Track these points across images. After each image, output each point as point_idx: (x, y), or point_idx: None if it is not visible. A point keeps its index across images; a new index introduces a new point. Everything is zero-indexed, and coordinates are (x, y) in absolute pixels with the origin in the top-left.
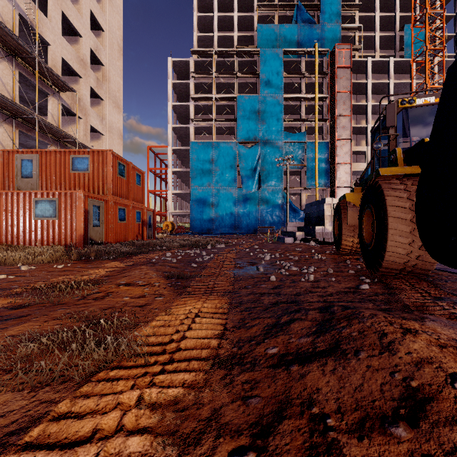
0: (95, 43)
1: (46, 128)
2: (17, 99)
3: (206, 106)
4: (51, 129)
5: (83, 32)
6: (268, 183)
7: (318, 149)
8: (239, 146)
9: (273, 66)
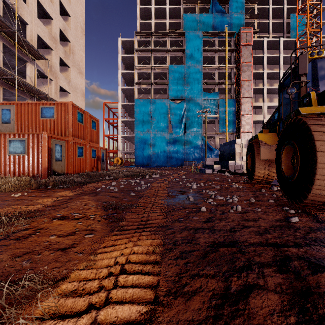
0: (63, 25)
1: (24, 87)
2: (1, 64)
3: (146, 73)
4: (28, 87)
5: (54, 16)
6: (191, 129)
7: (228, 104)
8: (170, 102)
9: (195, 43)
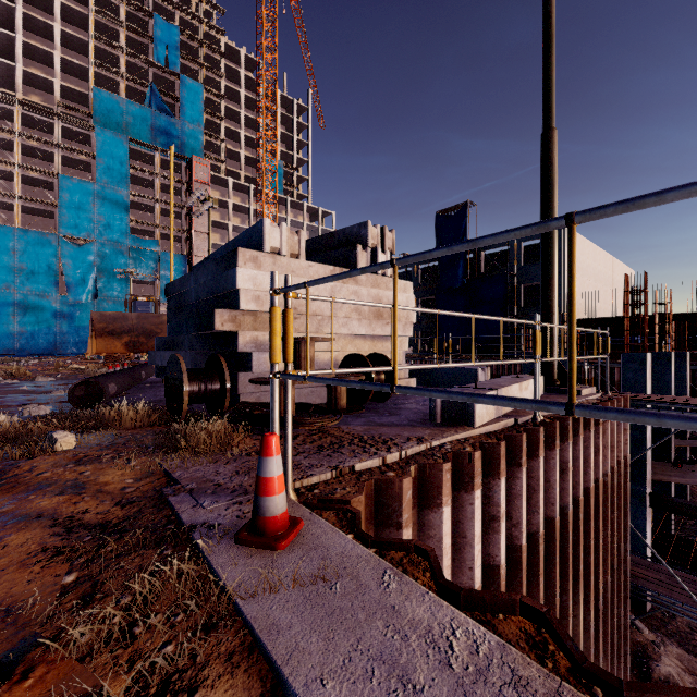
0: None
1: None
2: None
3: (2, 170)
4: None
5: None
6: (108, 294)
7: (175, 262)
8: (63, 240)
9: (116, 153)
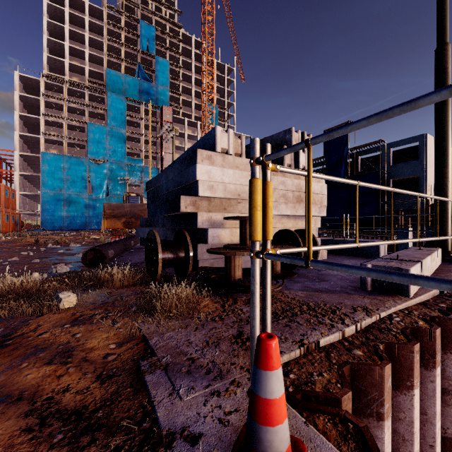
0: None
1: None
2: None
3: (58, 122)
4: None
5: None
6: (114, 193)
7: (152, 172)
8: (90, 162)
9: (119, 107)
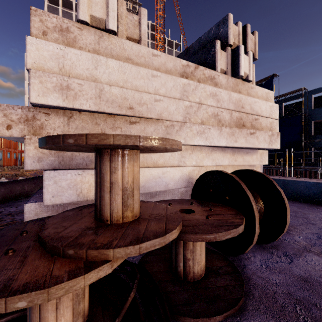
0: None
1: None
2: None
3: None
4: None
5: None
6: None
7: None
8: None
9: None
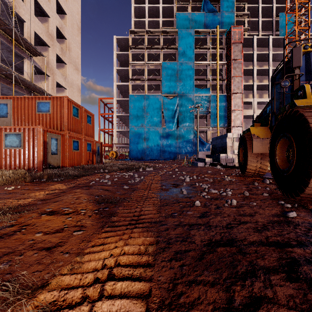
0: (60, 23)
1: (22, 82)
2: None
3: (140, 69)
4: (25, 83)
5: (51, 14)
6: (183, 124)
7: (219, 100)
8: (163, 97)
9: (187, 41)
